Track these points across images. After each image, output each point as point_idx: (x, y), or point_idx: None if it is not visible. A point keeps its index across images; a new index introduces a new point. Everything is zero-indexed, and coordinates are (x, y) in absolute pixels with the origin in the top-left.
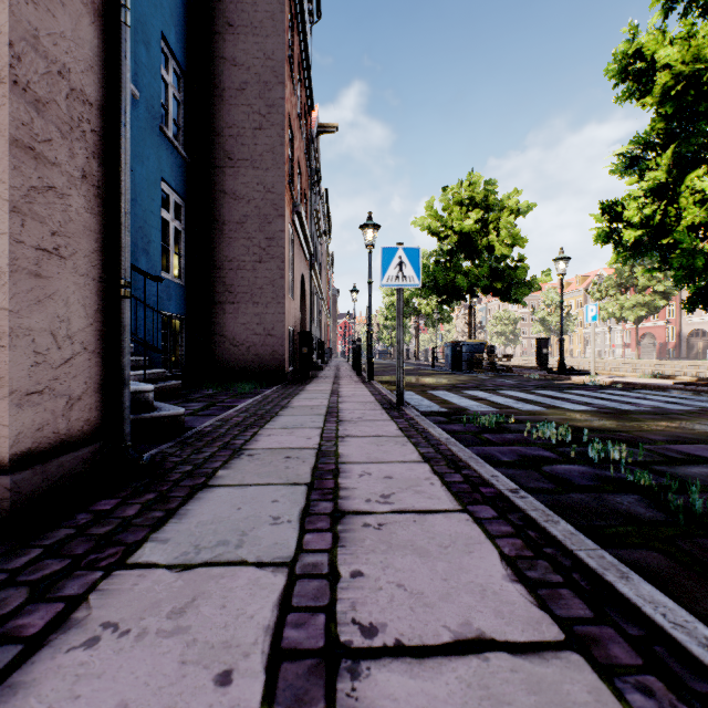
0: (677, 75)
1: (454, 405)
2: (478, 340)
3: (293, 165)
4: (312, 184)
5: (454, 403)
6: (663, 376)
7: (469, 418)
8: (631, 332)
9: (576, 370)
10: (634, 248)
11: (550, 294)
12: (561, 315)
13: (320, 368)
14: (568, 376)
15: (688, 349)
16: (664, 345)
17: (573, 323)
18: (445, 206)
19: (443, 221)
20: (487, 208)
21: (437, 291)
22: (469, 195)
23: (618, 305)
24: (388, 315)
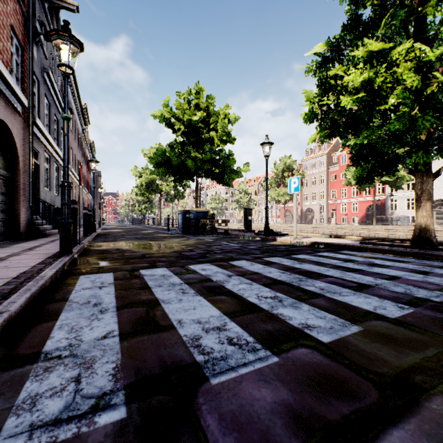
0: None
1: (163, 337)
2: (203, 209)
3: None
4: (34, 35)
5: (167, 319)
6: (336, 236)
7: None
8: (280, 209)
9: (276, 232)
10: (333, 127)
11: (242, 186)
12: (267, 189)
13: (43, 235)
14: (274, 237)
15: (305, 218)
16: None
17: (253, 203)
18: (178, 106)
19: (176, 115)
20: (208, 115)
21: (172, 171)
22: (196, 103)
23: (277, 193)
24: (138, 192)
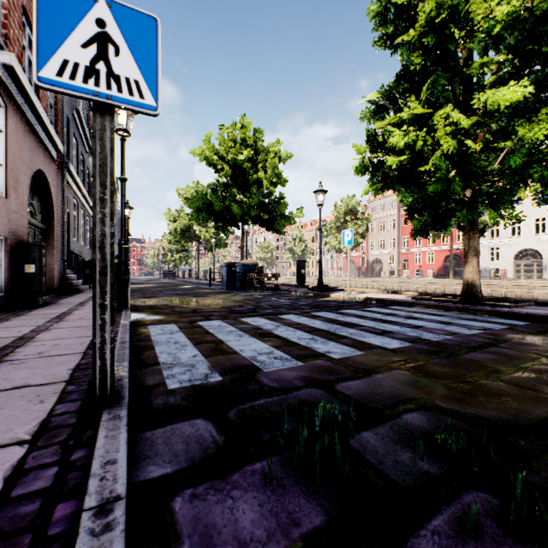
0: (439, 7)
1: (233, 356)
2: (250, 261)
3: (5, 2)
4: None
5: (232, 349)
6: (393, 292)
7: (269, 414)
8: (342, 259)
9: (330, 287)
10: (385, 180)
11: (296, 231)
12: (320, 240)
13: (77, 291)
14: (327, 293)
15: (372, 270)
16: (360, 268)
17: (310, 252)
18: (221, 142)
19: (219, 153)
20: (256, 152)
21: (214, 217)
22: (242, 137)
23: (338, 241)
24: (172, 239)
